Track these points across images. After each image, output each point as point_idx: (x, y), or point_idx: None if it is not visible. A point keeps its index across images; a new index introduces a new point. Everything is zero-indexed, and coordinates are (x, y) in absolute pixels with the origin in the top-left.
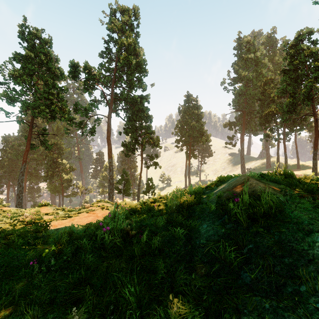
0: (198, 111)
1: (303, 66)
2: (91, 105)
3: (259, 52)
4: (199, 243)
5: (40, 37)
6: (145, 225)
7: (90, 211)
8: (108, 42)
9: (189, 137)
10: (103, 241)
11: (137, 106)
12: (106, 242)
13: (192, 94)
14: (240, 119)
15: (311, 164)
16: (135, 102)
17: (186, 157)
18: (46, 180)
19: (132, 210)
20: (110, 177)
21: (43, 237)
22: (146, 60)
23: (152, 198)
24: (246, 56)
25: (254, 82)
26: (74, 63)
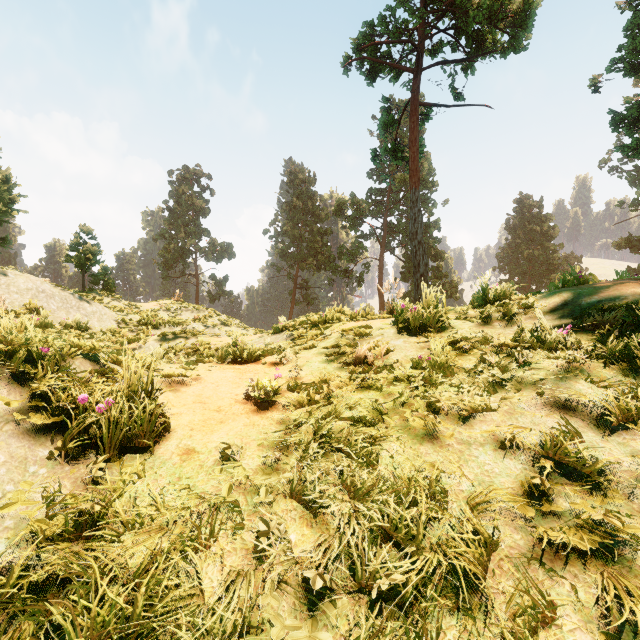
0: (542, 226)
1: None
2: (359, 248)
3: None
4: None
5: (306, 180)
6: None
7: None
8: (380, 158)
9: (521, 277)
10: None
11: None
12: None
13: (530, 196)
14: None
15: None
16: None
17: None
18: None
19: None
20: None
21: None
22: (434, 169)
23: None
24: None
25: None
26: (340, 201)
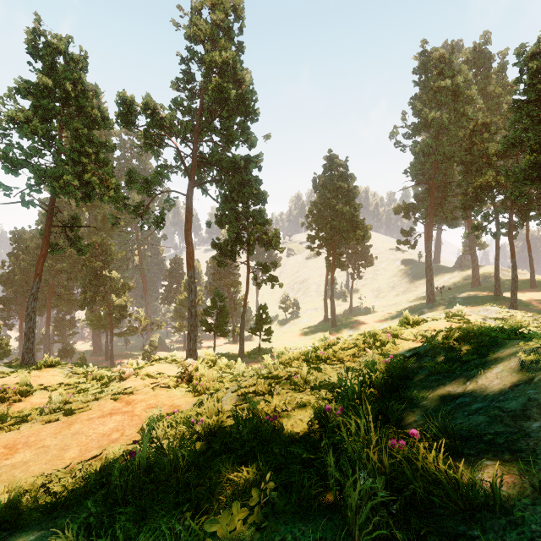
0: (348, 185)
1: None
2: (158, 174)
3: (461, 76)
4: None
5: (65, 52)
6: None
7: (124, 393)
8: (188, 60)
9: (332, 232)
10: None
11: (239, 175)
12: None
13: (337, 155)
14: (424, 199)
15: None
16: (236, 168)
17: (327, 267)
18: (83, 307)
19: (207, 424)
20: (190, 303)
21: None
22: (255, 91)
23: (265, 375)
24: (437, 84)
25: (452, 131)
26: (125, 97)
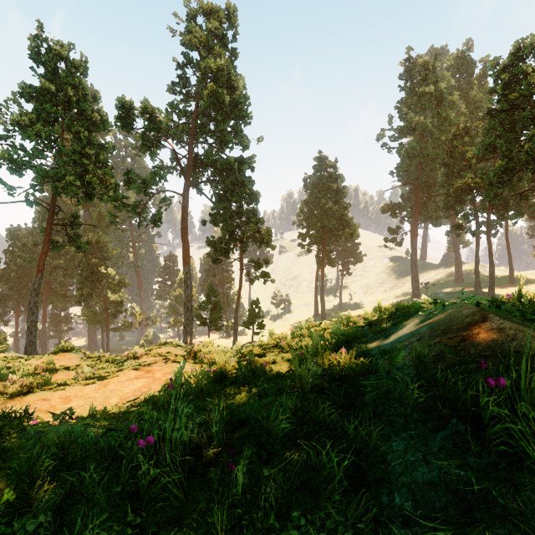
0: (337, 185)
1: (526, 102)
2: (155, 175)
3: (443, 82)
4: (390, 506)
5: (67, 58)
6: (243, 419)
7: (143, 365)
8: (184, 65)
9: (322, 230)
10: (136, 479)
11: (233, 176)
12: (141, 485)
13: (327, 157)
14: (410, 198)
15: (534, 276)
16: (229, 169)
17: (317, 264)
18: (80, 303)
19: (218, 371)
20: (186, 298)
21: (4, 451)
22: (248, 96)
23: (259, 344)
24: (421, 90)
25: (436, 134)
26: (125, 102)
